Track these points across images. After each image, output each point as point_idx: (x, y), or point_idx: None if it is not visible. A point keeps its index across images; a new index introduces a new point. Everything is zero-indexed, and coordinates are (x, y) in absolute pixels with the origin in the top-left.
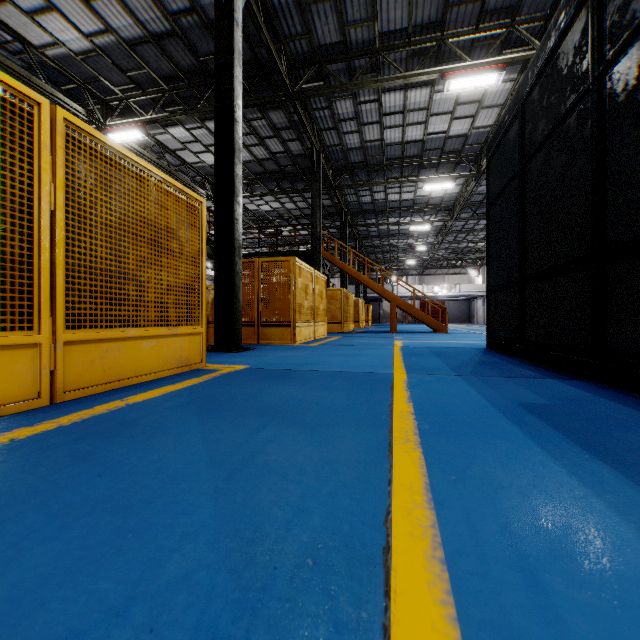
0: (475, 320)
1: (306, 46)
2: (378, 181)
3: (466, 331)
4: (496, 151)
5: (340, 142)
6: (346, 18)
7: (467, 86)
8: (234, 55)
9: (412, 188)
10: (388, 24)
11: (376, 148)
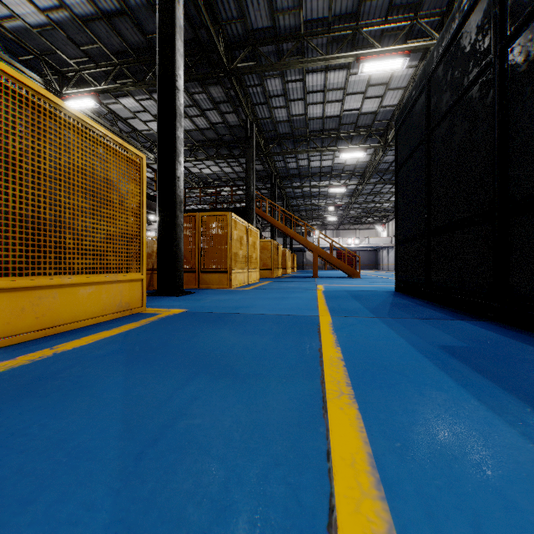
0: (381, 267)
1: (241, 29)
2: (302, 150)
3: (375, 276)
4: (404, 122)
5: (270, 115)
6: (275, 6)
7: (378, 69)
8: (176, 30)
9: (330, 156)
10: (311, 13)
11: (301, 121)
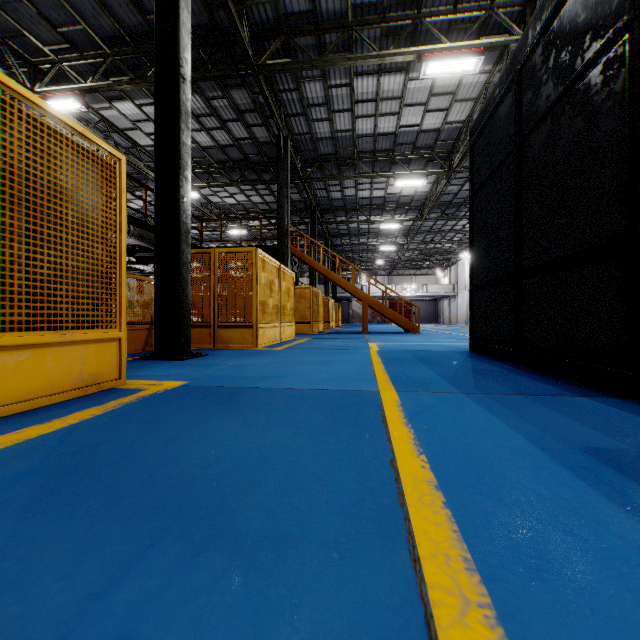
0: (441, 320)
1: (271, 13)
2: (349, 175)
3: (437, 331)
4: (482, 133)
5: (309, 130)
6: None
7: (444, 71)
8: None
9: (383, 185)
10: None
11: (347, 139)
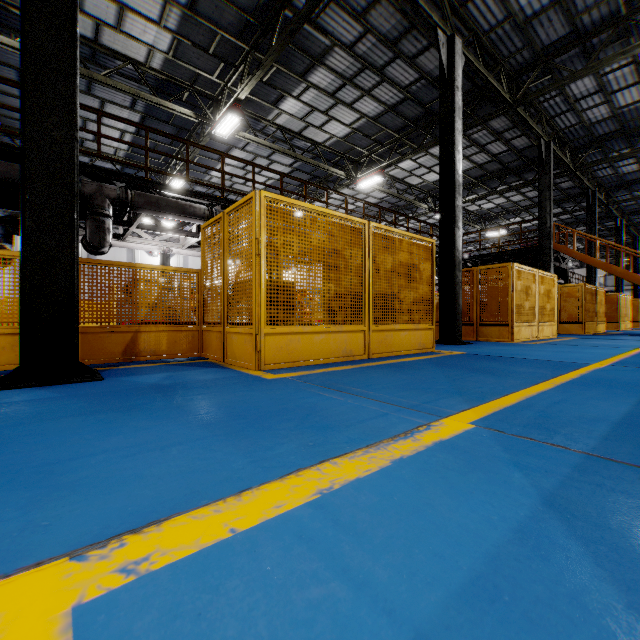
0: None
1: (528, 54)
2: None
3: None
4: None
5: (579, 120)
6: (575, 10)
7: None
8: (455, 114)
9: None
10: None
11: (636, 109)
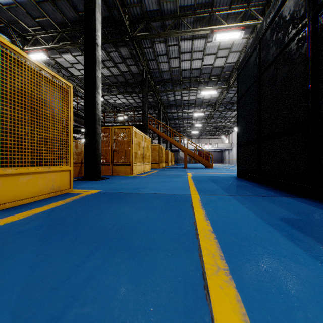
0: (224, 161)
1: (139, 11)
2: (178, 89)
3: (222, 167)
4: (242, 70)
5: (158, 67)
6: None
7: (225, 38)
8: (96, 5)
9: (195, 94)
10: (184, 1)
11: (177, 71)
